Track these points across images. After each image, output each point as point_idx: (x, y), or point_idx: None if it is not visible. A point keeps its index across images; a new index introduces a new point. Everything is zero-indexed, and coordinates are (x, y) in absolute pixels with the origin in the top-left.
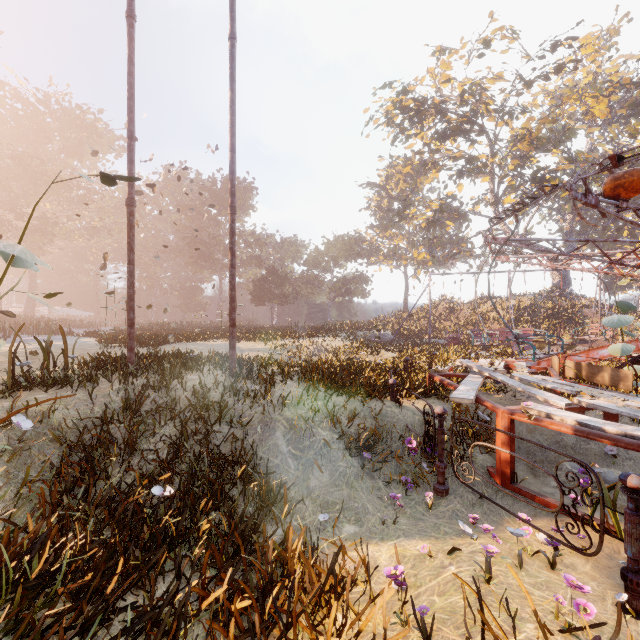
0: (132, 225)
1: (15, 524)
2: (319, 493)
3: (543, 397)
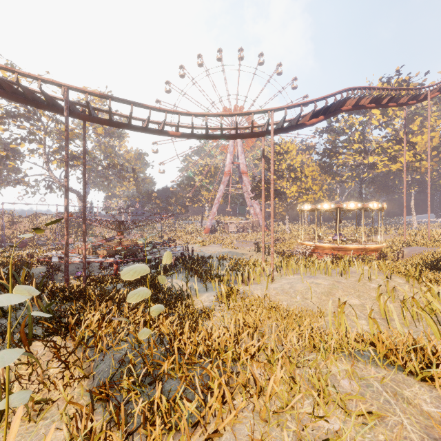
0: None
1: None
2: None
3: (74, 258)
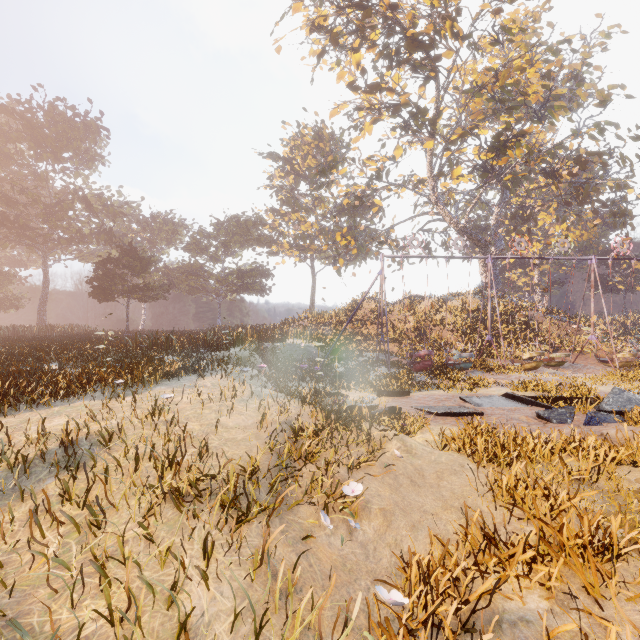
0: None
1: None
2: None
3: None
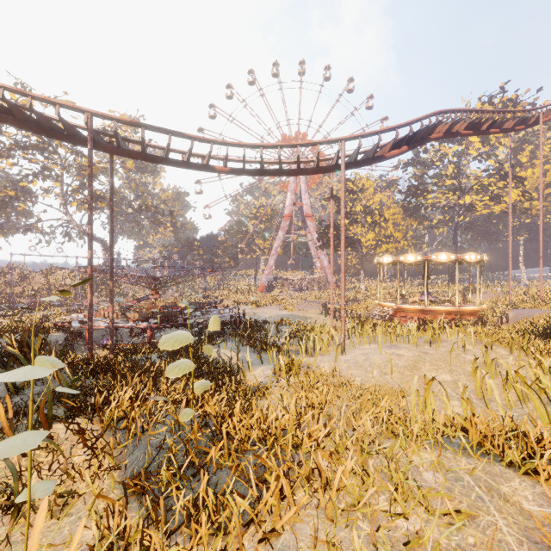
0: None
1: None
2: None
3: (99, 322)
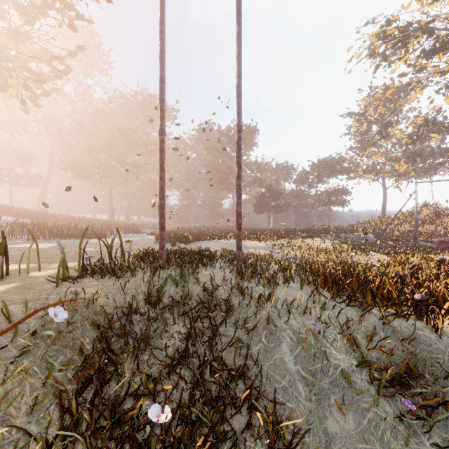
0: (163, 150)
1: (23, 429)
2: (342, 446)
3: None
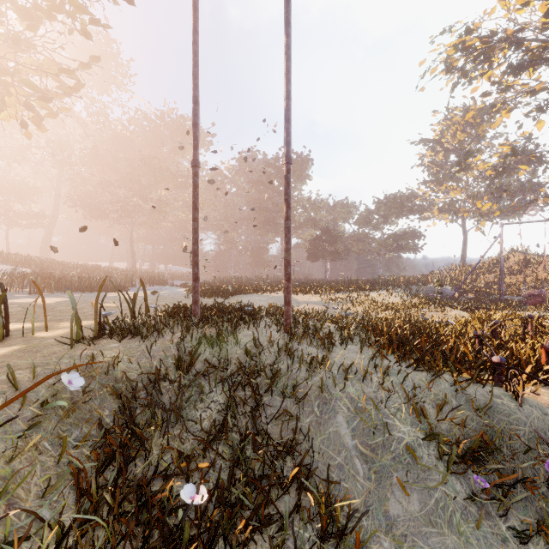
0: (196, 185)
1: (35, 513)
2: (405, 530)
3: None
